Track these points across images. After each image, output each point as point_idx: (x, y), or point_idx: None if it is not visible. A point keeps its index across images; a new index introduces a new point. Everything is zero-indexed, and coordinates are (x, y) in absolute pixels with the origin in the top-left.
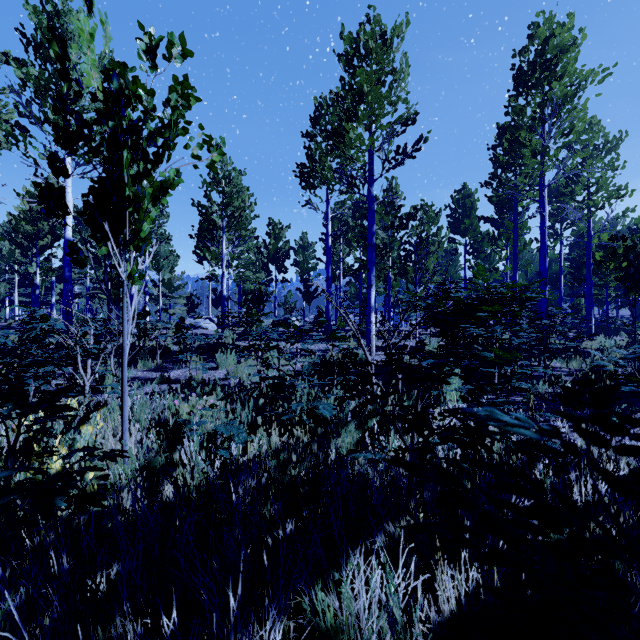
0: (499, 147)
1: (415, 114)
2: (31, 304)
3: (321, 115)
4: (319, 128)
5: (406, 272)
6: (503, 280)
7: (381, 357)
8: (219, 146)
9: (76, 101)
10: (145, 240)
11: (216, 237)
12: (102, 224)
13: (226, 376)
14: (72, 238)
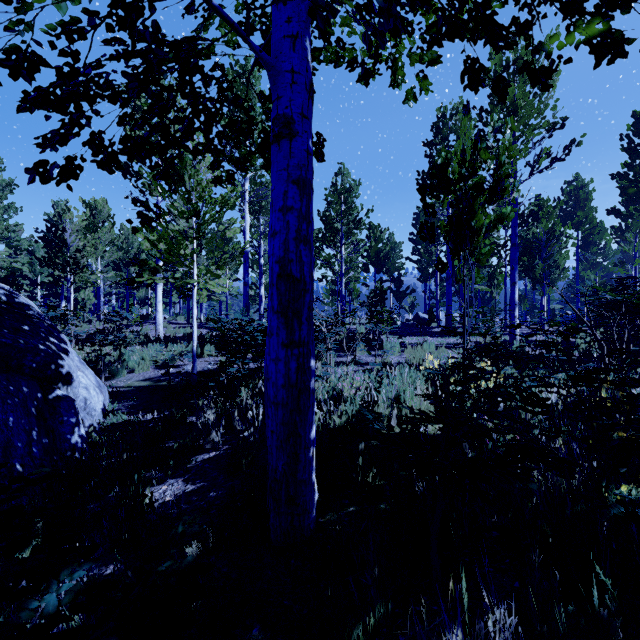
0: (636, 136)
1: (564, 119)
2: (170, 305)
3: (444, 125)
4: (440, 137)
5: (531, 269)
6: (611, 274)
7: (527, 349)
8: (517, 186)
9: (447, 169)
10: (485, 254)
11: (339, 243)
12: (455, 245)
13: (406, 360)
14: (249, 250)
